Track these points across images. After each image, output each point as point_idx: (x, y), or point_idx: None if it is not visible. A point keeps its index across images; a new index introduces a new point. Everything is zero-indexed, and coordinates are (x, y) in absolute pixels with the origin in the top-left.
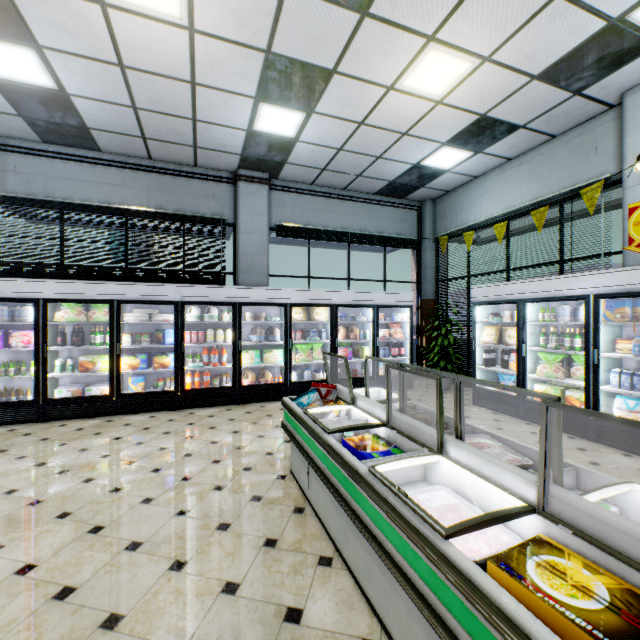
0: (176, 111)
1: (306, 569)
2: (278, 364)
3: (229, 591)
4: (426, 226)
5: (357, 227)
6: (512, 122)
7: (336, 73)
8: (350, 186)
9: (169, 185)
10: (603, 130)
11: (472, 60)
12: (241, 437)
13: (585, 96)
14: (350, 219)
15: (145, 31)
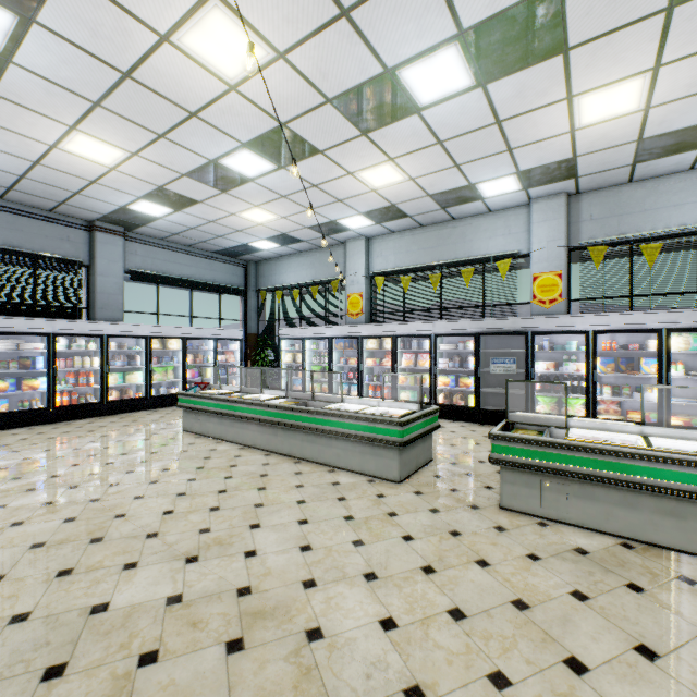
0: (64, 187)
1: (212, 444)
2: (140, 383)
3: (185, 451)
4: (251, 280)
5: (199, 276)
6: (300, 239)
7: (202, 203)
8: (194, 245)
9: (20, 225)
10: (341, 253)
11: (277, 216)
12: (134, 426)
13: (331, 237)
14: (193, 270)
15: (76, 160)
